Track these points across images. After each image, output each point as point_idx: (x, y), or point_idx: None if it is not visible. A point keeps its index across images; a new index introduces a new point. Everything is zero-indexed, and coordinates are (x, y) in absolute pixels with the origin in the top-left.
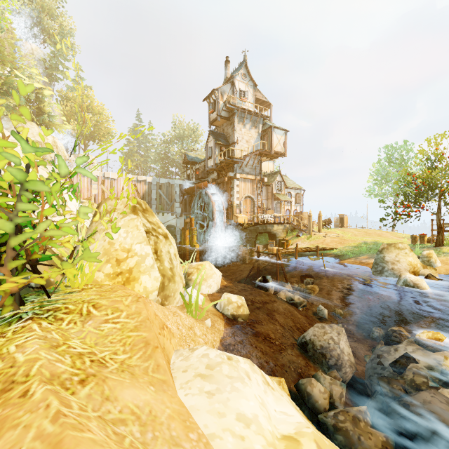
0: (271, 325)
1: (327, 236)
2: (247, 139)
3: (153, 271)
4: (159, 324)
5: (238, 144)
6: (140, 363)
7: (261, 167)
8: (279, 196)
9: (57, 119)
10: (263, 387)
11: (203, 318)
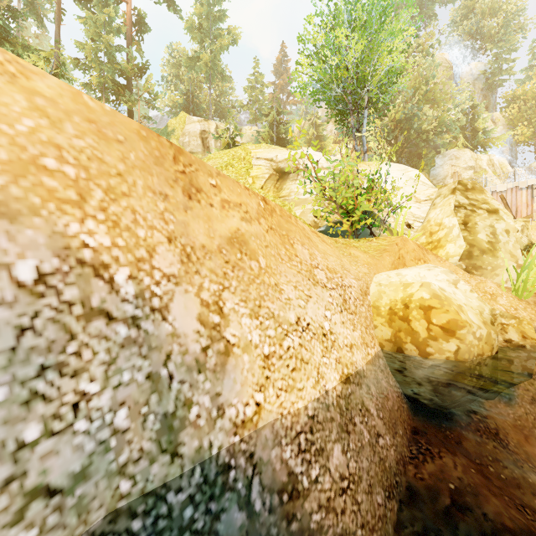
0: None
1: None
2: None
3: (458, 240)
4: (415, 256)
5: None
6: (375, 254)
7: None
8: None
9: (499, 132)
10: (440, 279)
11: None
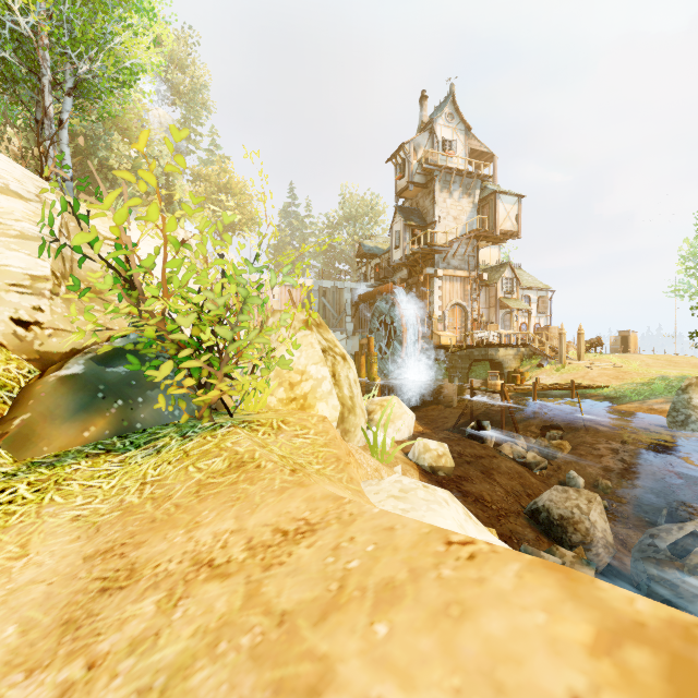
0: (487, 485)
1: (592, 366)
2: (455, 214)
3: (331, 398)
4: (345, 450)
5: (440, 223)
6: (334, 474)
7: (478, 257)
8: (508, 301)
9: None
10: (463, 517)
11: (390, 465)
